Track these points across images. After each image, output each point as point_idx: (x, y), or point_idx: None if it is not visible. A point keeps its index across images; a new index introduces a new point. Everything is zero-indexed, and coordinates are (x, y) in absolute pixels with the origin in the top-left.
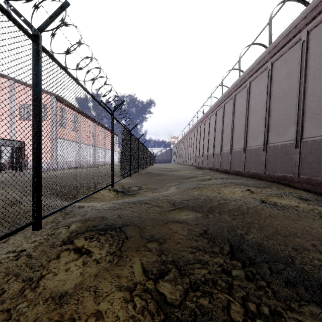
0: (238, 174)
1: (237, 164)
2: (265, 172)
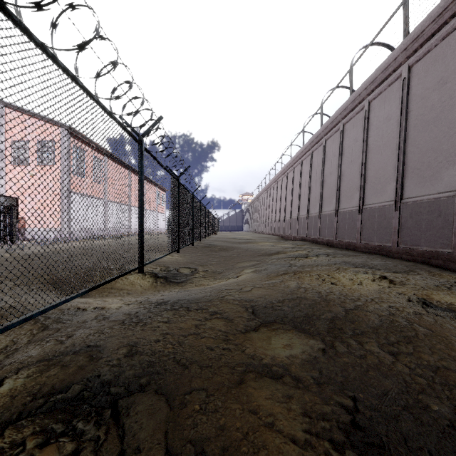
0: (350, 247)
1: (348, 232)
2: (399, 245)
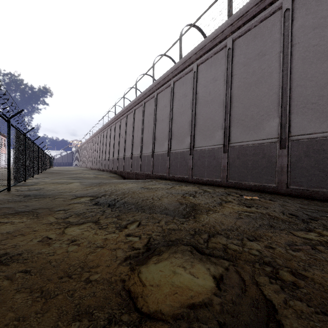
0: (107, 171)
1: (107, 166)
2: (113, 169)
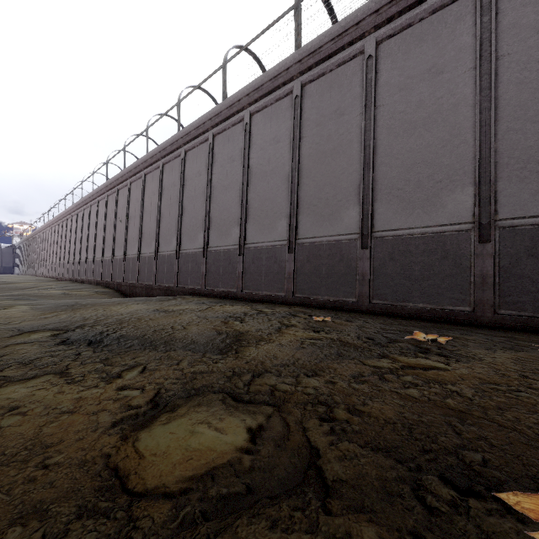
0: (90, 283)
1: (90, 274)
2: (102, 279)
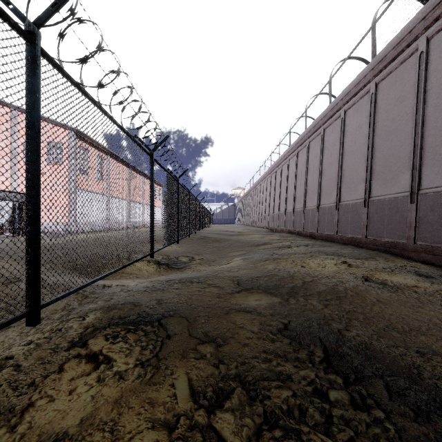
0: (329, 239)
1: (327, 226)
2: (367, 237)
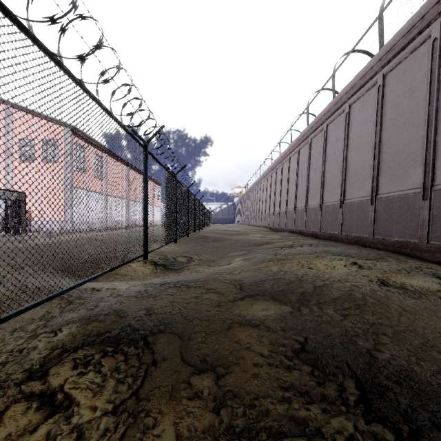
0: (332, 238)
1: (331, 225)
2: (374, 236)
